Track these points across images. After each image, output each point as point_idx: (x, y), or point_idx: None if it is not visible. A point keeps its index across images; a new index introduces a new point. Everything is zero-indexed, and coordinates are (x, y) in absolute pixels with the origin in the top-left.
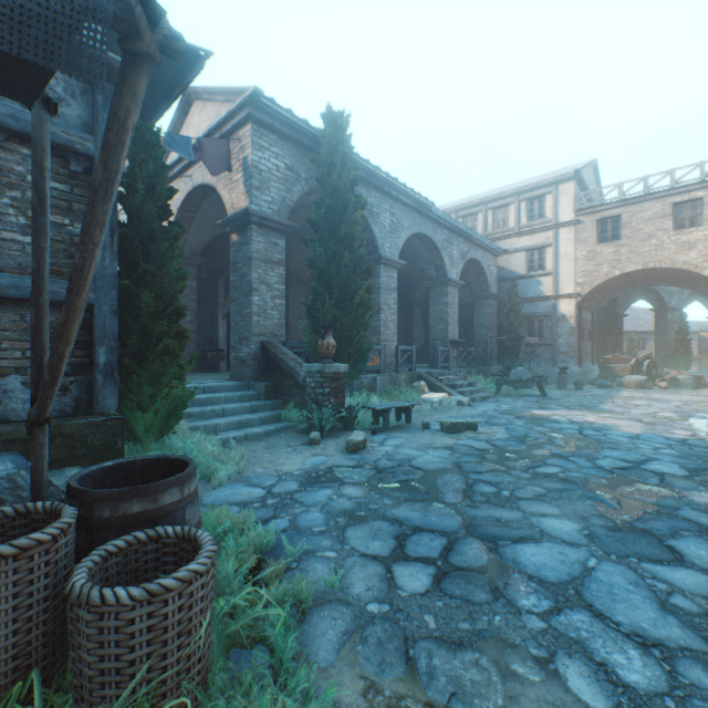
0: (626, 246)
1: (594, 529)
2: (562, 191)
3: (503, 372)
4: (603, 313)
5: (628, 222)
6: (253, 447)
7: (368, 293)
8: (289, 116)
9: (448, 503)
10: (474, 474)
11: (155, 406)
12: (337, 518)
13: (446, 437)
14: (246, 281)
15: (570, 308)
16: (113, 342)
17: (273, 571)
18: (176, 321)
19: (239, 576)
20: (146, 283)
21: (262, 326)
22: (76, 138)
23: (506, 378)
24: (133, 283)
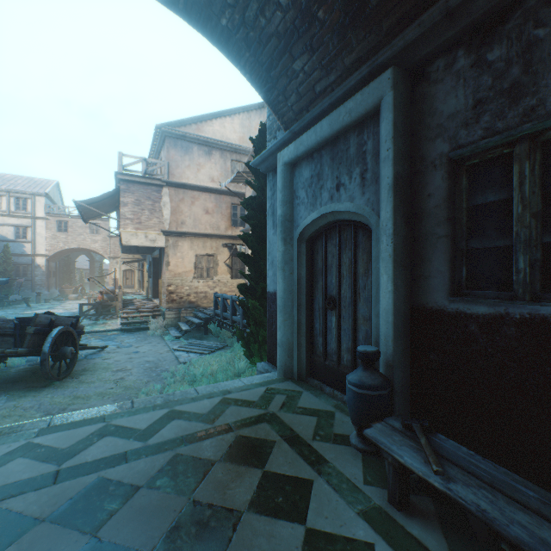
0: (72, 236)
1: None
2: (39, 200)
3: (4, 297)
4: (64, 262)
5: (73, 226)
6: None
7: None
8: None
9: None
10: None
11: None
12: None
13: None
14: None
15: (44, 261)
16: None
17: None
18: None
19: None
20: None
21: None
22: None
23: (8, 300)
24: None
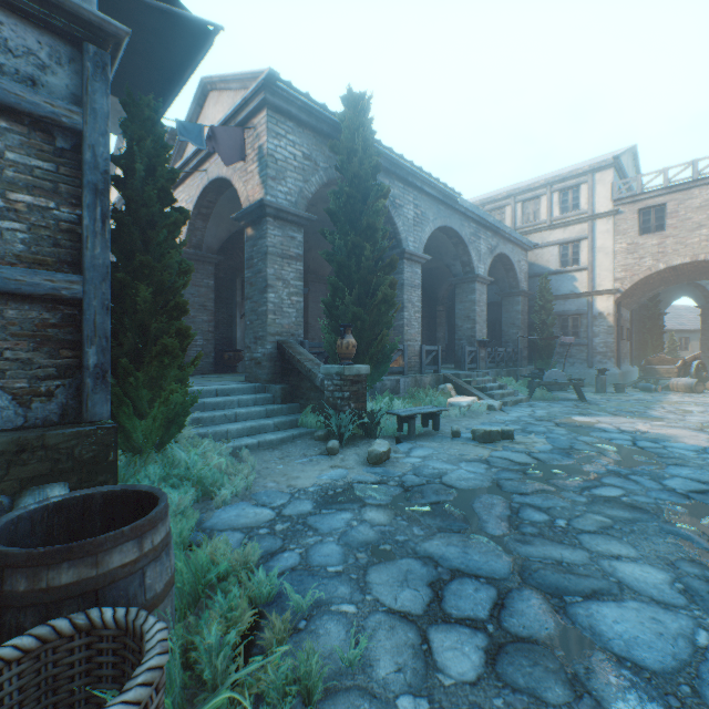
0: (672, 237)
1: (690, 581)
2: (599, 180)
3: (536, 374)
4: (643, 311)
5: (675, 211)
6: (266, 456)
7: (392, 289)
8: (306, 101)
9: (492, 536)
10: (518, 495)
11: (154, 413)
12: (358, 553)
13: (479, 447)
14: (261, 277)
15: (608, 305)
16: (104, 341)
17: (274, 637)
18: (178, 318)
19: (226, 652)
20: (144, 276)
21: (278, 325)
22: (62, 110)
23: (539, 381)
24: (130, 276)
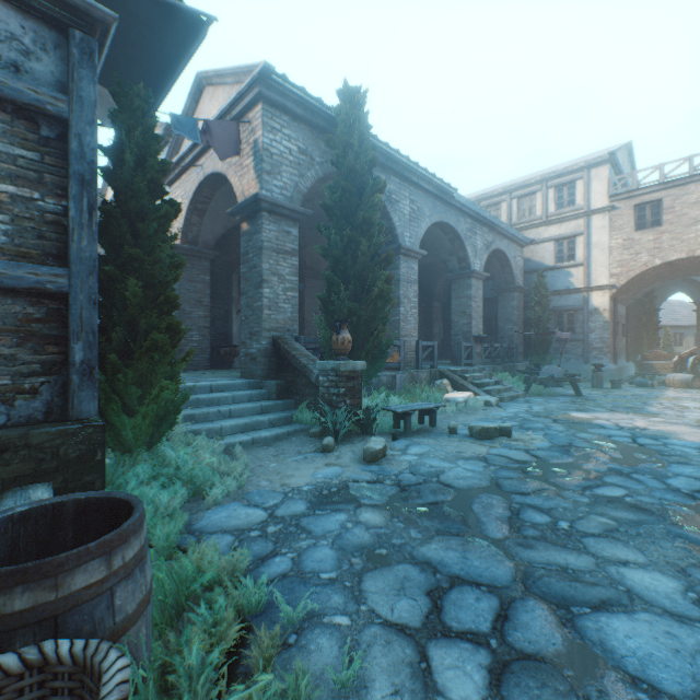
0: (668, 232)
1: None
2: (595, 176)
3: (532, 369)
4: (638, 306)
5: (671, 207)
6: (260, 453)
7: (388, 284)
8: (302, 95)
9: (492, 540)
10: (517, 495)
11: (144, 410)
12: (352, 558)
13: (476, 444)
14: (256, 272)
15: (603, 300)
16: (91, 336)
17: (261, 655)
18: (168, 312)
19: (207, 674)
20: (134, 269)
21: (273, 321)
22: (47, 98)
23: (536, 376)
24: (119, 270)
